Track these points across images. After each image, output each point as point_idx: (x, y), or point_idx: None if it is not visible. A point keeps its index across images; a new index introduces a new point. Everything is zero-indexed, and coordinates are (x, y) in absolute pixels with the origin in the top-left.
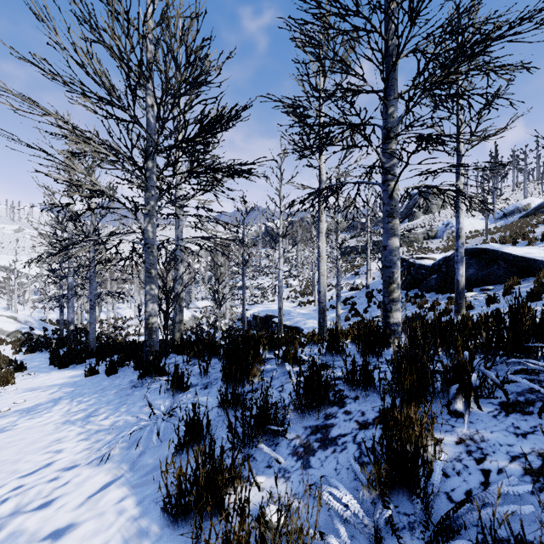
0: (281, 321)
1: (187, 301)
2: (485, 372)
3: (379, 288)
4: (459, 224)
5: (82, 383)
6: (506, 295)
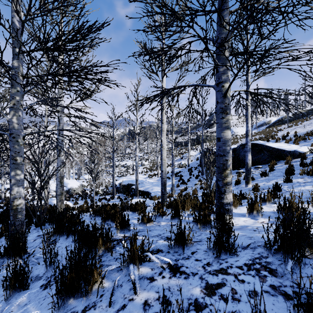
0: (137, 188)
1: (78, 175)
2: None
3: (195, 166)
4: (248, 128)
5: None
6: (271, 171)
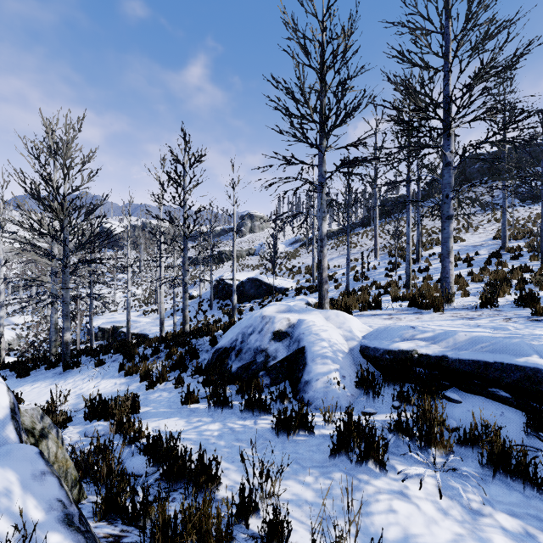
0: (130, 330)
1: None
2: (189, 339)
3: (208, 298)
4: (234, 274)
5: None
6: (259, 306)
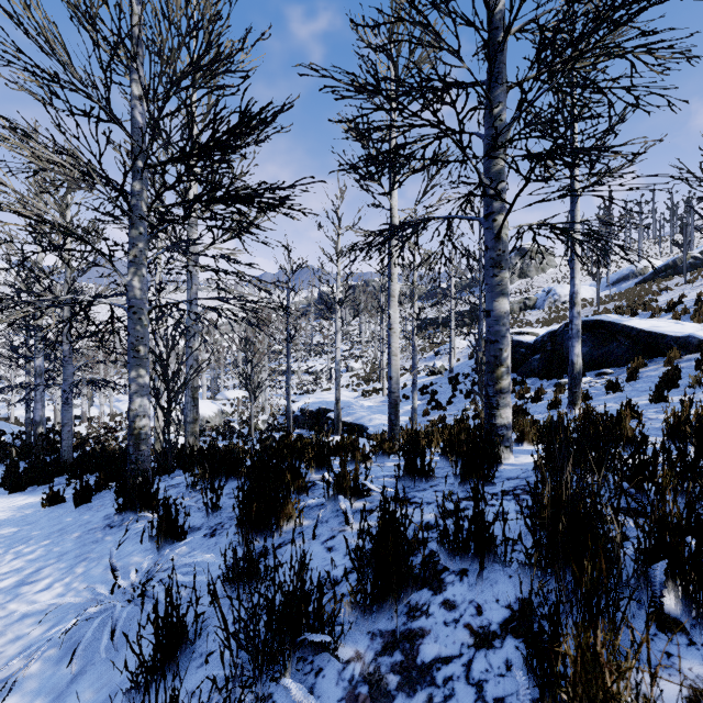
0: (339, 417)
1: (213, 390)
2: None
3: (466, 372)
4: (574, 287)
5: (33, 519)
6: (630, 381)
